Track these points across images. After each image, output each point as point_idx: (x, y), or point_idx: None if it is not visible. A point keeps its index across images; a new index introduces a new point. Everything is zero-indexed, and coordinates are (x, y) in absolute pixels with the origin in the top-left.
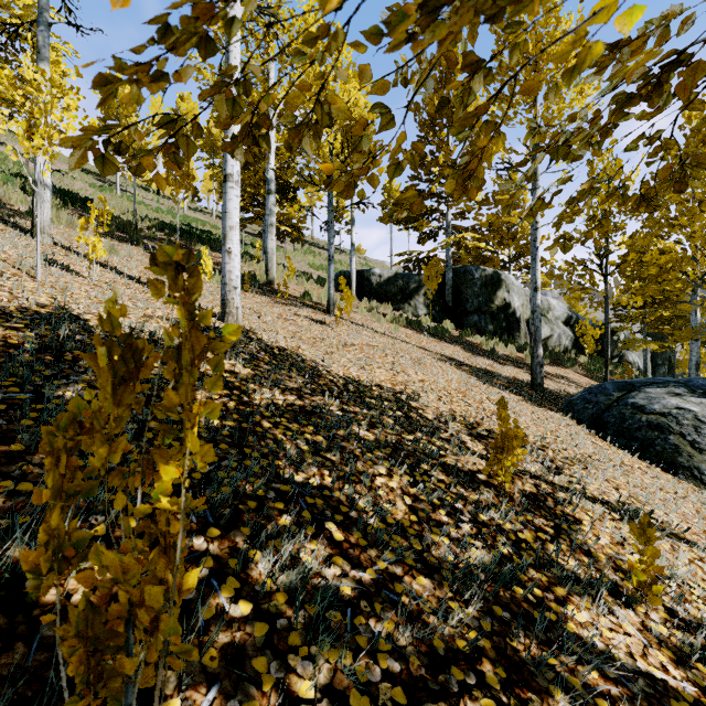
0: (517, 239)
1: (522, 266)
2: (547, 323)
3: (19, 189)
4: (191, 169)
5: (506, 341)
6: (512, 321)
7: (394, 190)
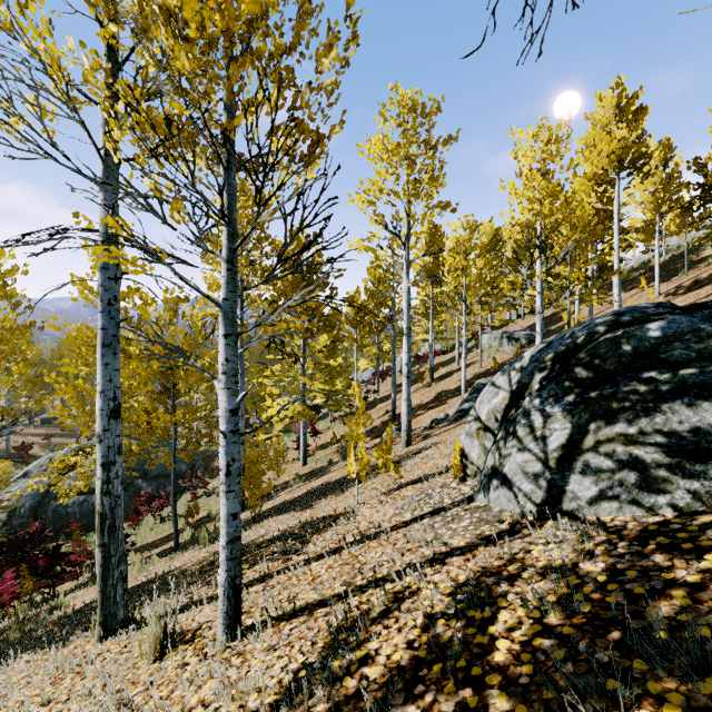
0: None
1: None
2: None
3: None
4: None
5: None
6: None
7: None
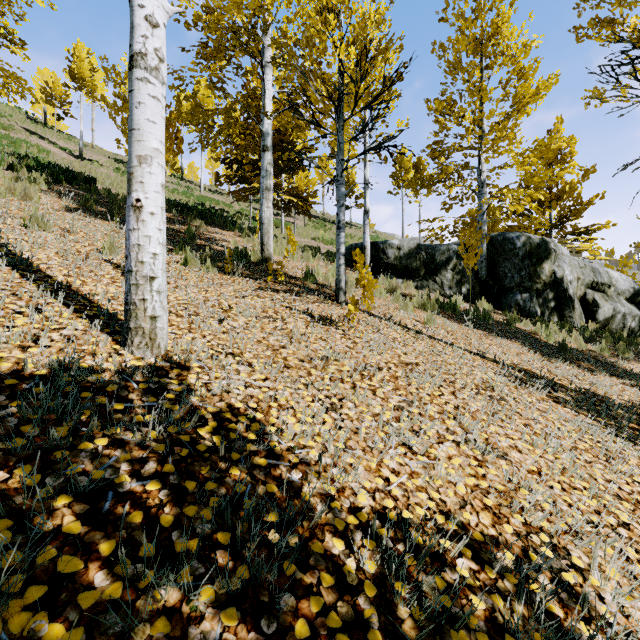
0: (564, 200)
1: (568, 232)
2: (607, 301)
3: (1, 165)
4: (179, 130)
5: (559, 325)
6: (563, 299)
7: (405, 160)
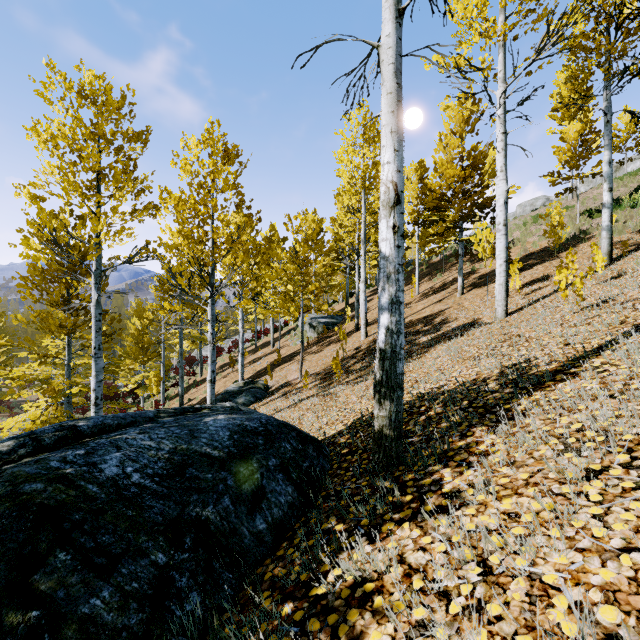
0: None
1: None
2: None
3: None
4: None
5: None
6: None
7: None
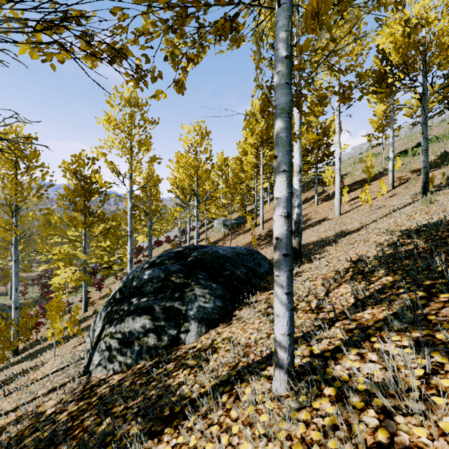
0: None
1: None
2: None
3: None
4: None
5: None
6: None
7: None
